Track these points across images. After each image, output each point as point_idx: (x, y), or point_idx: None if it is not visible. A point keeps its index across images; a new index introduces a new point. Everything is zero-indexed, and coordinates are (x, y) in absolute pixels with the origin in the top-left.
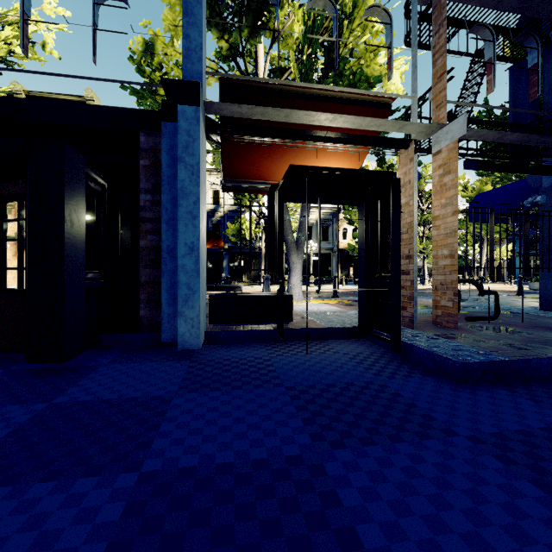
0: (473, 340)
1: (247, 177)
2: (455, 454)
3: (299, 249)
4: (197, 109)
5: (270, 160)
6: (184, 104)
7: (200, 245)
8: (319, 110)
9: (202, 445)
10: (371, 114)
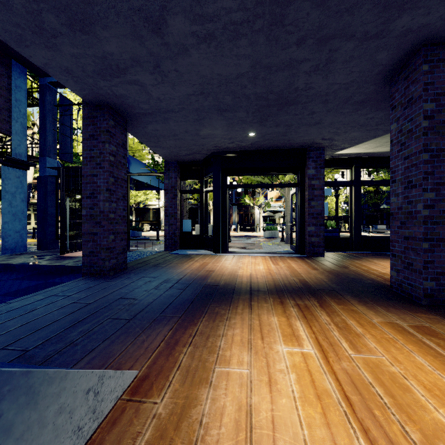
0: None
1: None
2: None
3: None
4: None
5: None
6: None
7: None
8: None
9: None
10: None
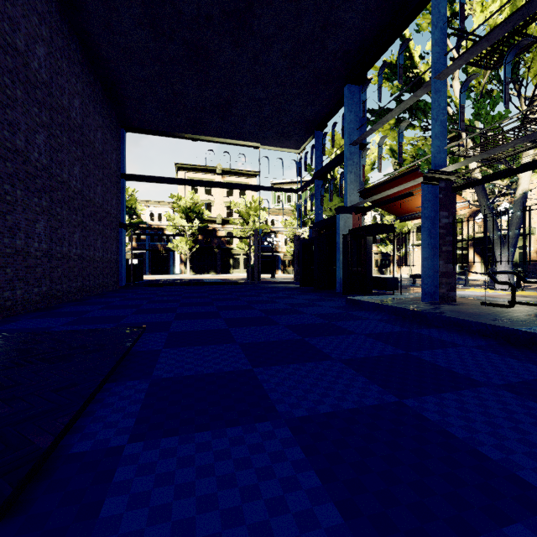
0: (395, 301)
1: (405, 213)
2: (304, 301)
3: (506, 244)
4: (339, 215)
5: (402, 205)
6: (337, 214)
7: (340, 258)
8: (391, 185)
9: (297, 296)
10: (412, 176)
